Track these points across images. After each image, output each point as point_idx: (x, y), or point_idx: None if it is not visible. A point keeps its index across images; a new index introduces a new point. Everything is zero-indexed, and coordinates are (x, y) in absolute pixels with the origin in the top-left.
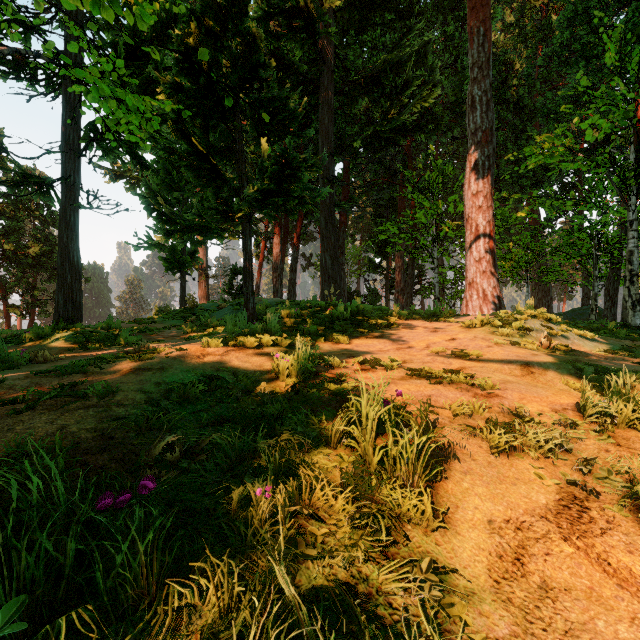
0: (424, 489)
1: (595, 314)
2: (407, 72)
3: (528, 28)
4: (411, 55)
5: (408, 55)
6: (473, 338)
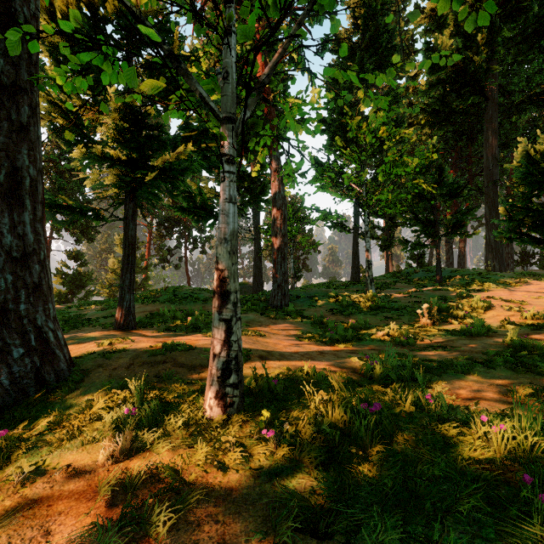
0: (484, 311)
1: None
2: None
3: None
4: None
5: None
6: None
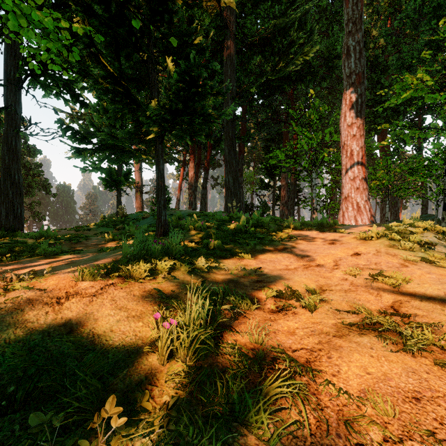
0: None
1: (445, 222)
2: (292, 34)
3: (382, 4)
4: (294, 22)
5: (292, 22)
6: (377, 253)
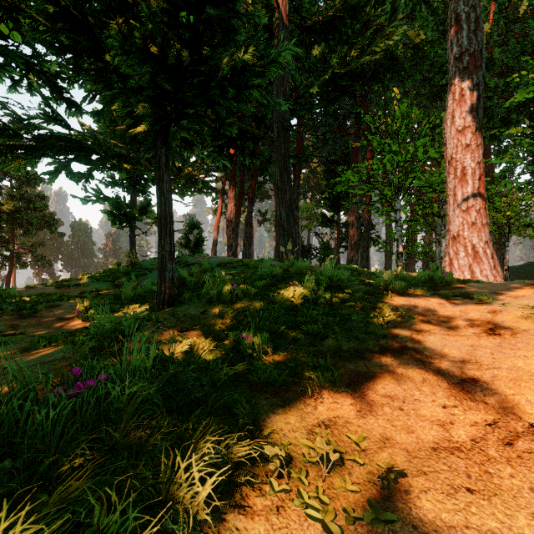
0: None
1: None
2: (368, 11)
3: None
4: None
5: None
6: None
